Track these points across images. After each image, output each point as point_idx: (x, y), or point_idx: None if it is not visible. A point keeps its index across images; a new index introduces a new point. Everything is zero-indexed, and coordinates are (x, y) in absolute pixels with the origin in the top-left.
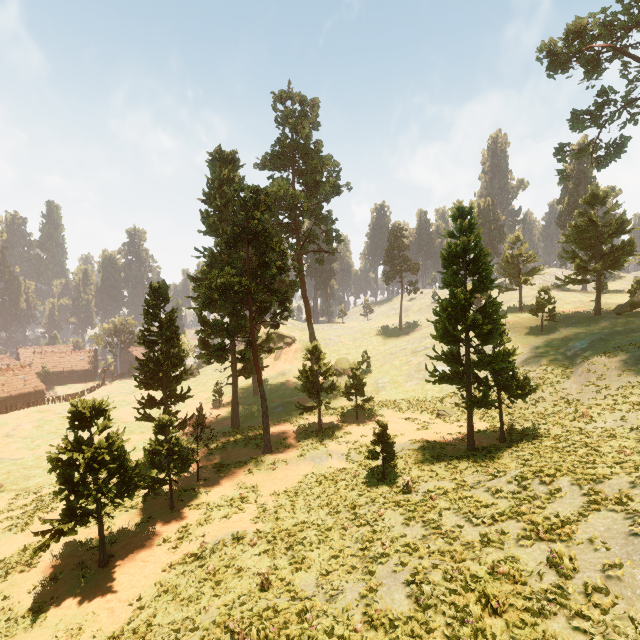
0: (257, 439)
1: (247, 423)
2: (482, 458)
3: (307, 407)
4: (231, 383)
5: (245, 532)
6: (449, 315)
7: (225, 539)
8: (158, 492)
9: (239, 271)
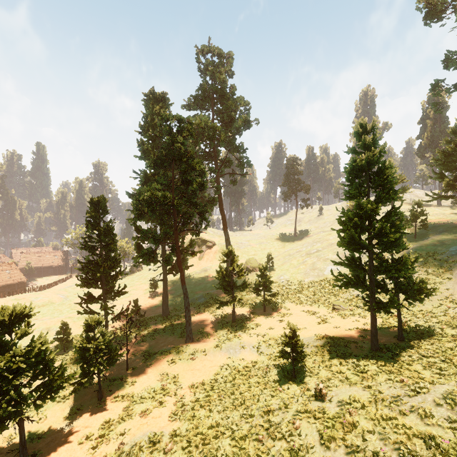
0: (181, 328)
1: (175, 312)
2: (390, 361)
3: (223, 302)
4: (162, 280)
5: (161, 435)
6: (355, 224)
7: (142, 442)
8: (90, 381)
9: (166, 188)
